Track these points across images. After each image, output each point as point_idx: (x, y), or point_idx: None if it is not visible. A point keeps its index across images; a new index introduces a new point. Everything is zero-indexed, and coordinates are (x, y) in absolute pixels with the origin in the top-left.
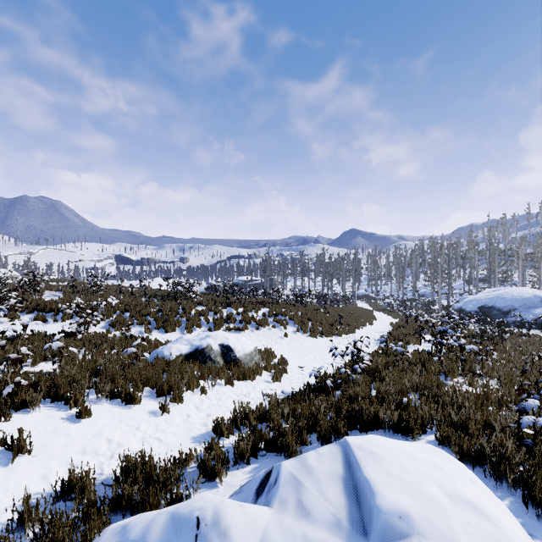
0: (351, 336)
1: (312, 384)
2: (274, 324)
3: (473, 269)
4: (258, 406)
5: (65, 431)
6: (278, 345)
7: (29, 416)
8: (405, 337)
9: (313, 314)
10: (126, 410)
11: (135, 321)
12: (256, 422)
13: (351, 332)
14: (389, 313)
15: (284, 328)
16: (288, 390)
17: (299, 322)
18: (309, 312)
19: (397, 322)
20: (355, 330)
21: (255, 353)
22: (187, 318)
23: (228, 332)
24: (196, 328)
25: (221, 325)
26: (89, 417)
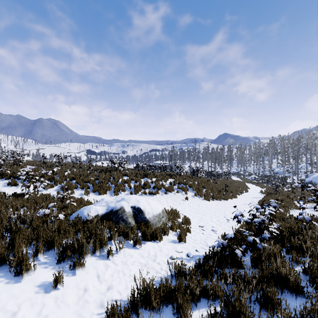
0: (235, 200)
1: (215, 245)
2: (178, 190)
3: (313, 156)
4: (164, 274)
5: None
6: (181, 205)
7: None
8: (282, 202)
9: (206, 183)
10: (12, 284)
11: (79, 186)
12: (159, 308)
13: (234, 197)
14: (256, 184)
15: (185, 193)
16: (193, 253)
17: (196, 189)
18: (203, 182)
19: (266, 190)
20: (236, 196)
21: (162, 214)
22: (115, 185)
23: (144, 195)
24: (121, 191)
25: (139, 190)
26: None
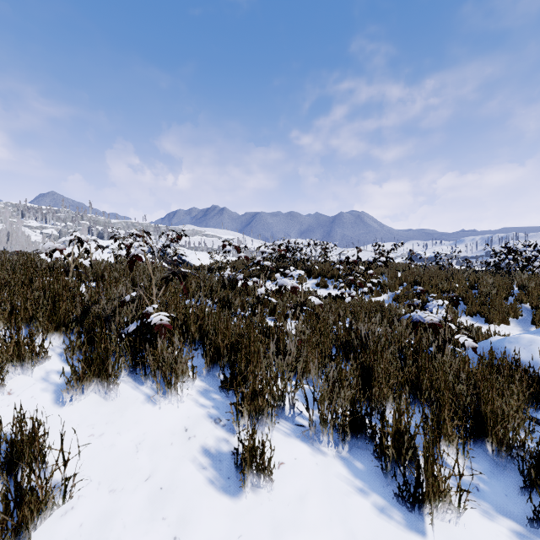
0: None
1: None
2: None
3: None
4: None
5: (182, 512)
6: None
7: (154, 405)
8: None
9: None
10: (397, 528)
11: (430, 298)
12: None
13: None
14: None
15: None
16: None
17: None
18: None
19: None
20: None
21: None
22: (533, 305)
23: None
24: None
25: None
26: (264, 490)
